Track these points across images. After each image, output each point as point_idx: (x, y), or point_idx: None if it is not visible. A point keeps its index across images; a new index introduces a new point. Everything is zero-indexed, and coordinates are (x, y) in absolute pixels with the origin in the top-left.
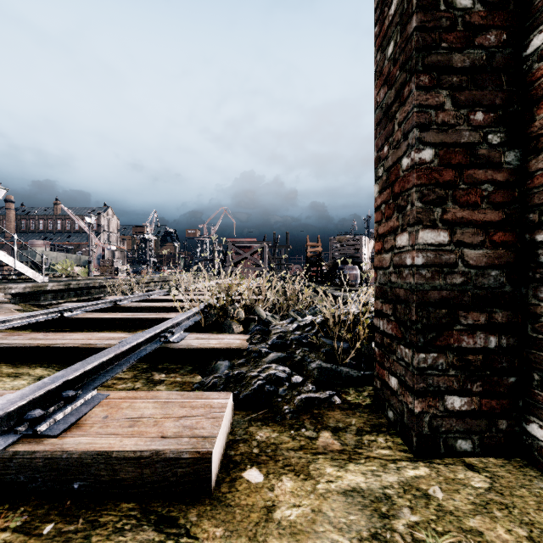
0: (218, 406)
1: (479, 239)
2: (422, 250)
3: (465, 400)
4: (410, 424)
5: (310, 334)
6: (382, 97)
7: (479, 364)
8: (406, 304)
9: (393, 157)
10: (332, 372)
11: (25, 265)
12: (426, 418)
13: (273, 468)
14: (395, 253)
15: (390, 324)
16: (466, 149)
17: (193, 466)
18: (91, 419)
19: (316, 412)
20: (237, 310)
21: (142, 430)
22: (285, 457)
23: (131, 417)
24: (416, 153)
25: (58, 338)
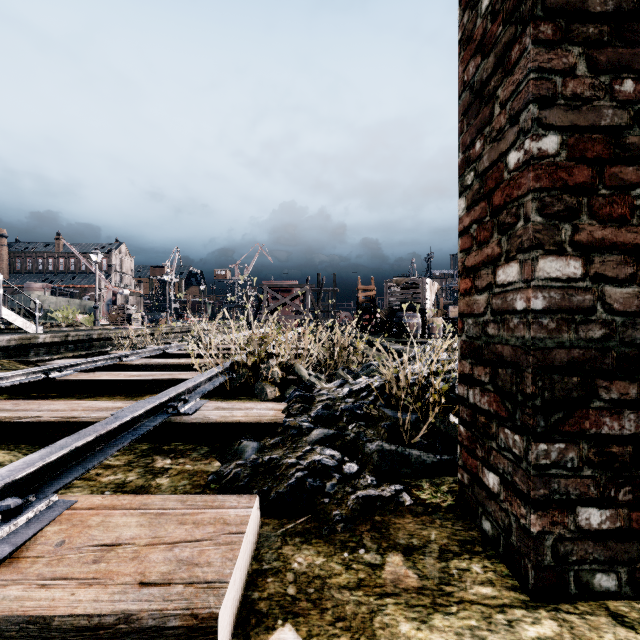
0: (235, 522)
1: (628, 271)
2: (542, 288)
3: (607, 514)
4: (522, 549)
5: (367, 403)
6: (472, 73)
7: (628, 459)
8: (516, 368)
9: (491, 154)
10: (397, 456)
11: (13, 313)
12: (548, 542)
13: (318, 625)
14: (495, 293)
15: (486, 396)
16: (608, 136)
17: (187, 639)
18: (36, 548)
19: (379, 520)
20: (271, 369)
21: (112, 569)
22: (336, 603)
23: (99, 542)
24: (533, 142)
25: (31, 408)
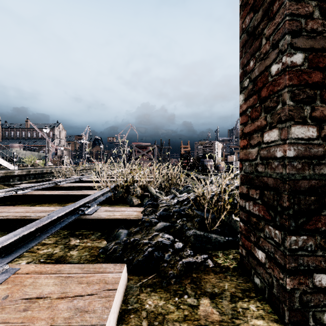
0: (111, 282)
1: None
2: (293, 144)
3: None
4: (281, 297)
5: (187, 207)
6: (247, 23)
7: None
8: (276, 191)
9: (260, 67)
10: (204, 238)
11: (1, 159)
12: (297, 294)
13: None
14: (263, 147)
15: (257, 206)
16: None
17: None
18: None
19: (195, 276)
20: (135, 189)
21: (34, 315)
22: None
23: (29, 296)
24: (288, 57)
25: (4, 211)
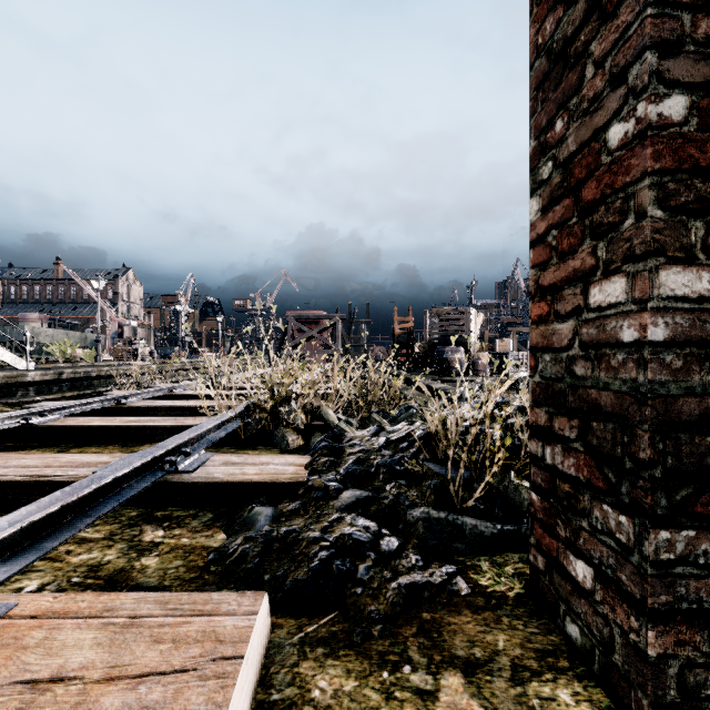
0: (232, 638)
1: None
2: (664, 311)
3: None
4: (633, 675)
5: (408, 456)
6: (549, 32)
7: None
8: (621, 422)
9: (580, 133)
10: (448, 526)
11: None
12: (672, 669)
13: None
14: (587, 319)
15: (573, 457)
16: None
17: None
18: None
19: (428, 619)
20: (293, 413)
21: None
22: None
23: (32, 676)
24: (651, 104)
25: None
